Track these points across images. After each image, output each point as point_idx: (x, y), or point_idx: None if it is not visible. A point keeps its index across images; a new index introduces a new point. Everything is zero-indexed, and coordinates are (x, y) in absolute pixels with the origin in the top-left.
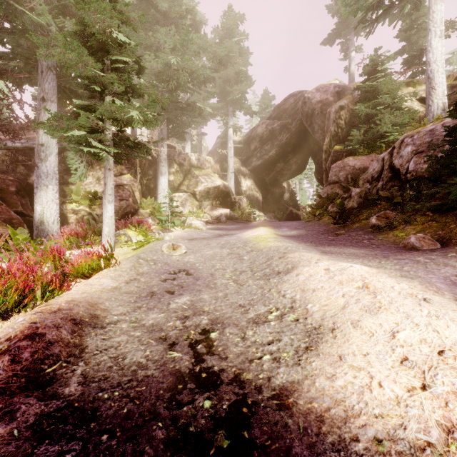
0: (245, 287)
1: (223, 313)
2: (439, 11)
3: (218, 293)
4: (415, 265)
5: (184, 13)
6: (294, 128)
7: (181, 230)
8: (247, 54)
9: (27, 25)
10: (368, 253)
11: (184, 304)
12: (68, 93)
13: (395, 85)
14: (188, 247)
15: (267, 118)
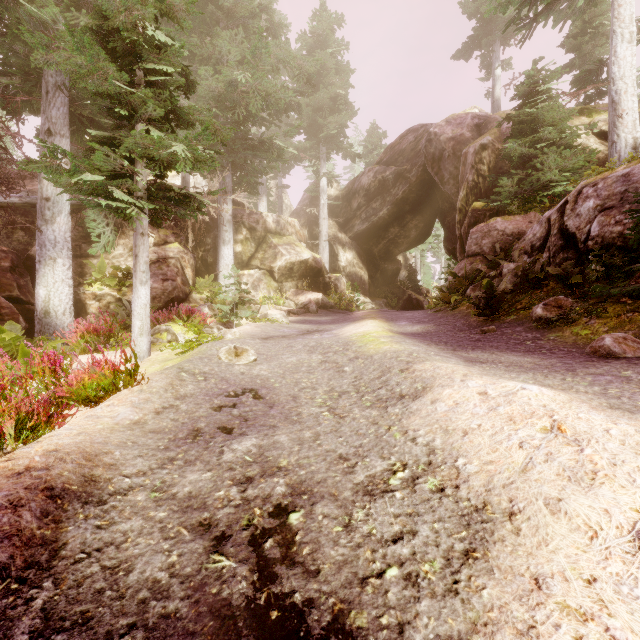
0: (349, 421)
1: (311, 472)
2: (628, 5)
3: (303, 433)
4: (626, 385)
5: (256, 11)
6: (414, 177)
7: (251, 325)
8: (347, 71)
9: (23, 21)
10: (539, 362)
11: (247, 453)
12: (87, 124)
13: (564, 112)
14: (260, 351)
15: (375, 163)
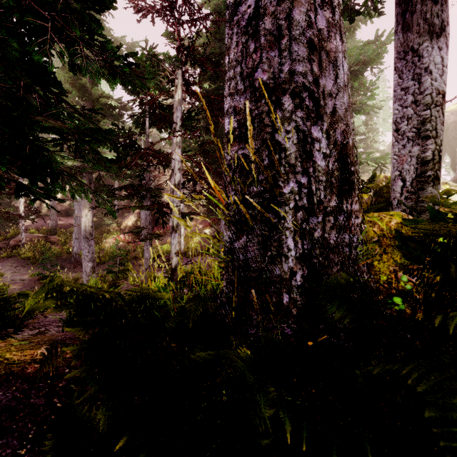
0: None
1: None
2: None
3: None
4: None
5: None
6: None
7: None
8: None
9: None
10: None
11: None
12: None
13: None
14: None
15: None
